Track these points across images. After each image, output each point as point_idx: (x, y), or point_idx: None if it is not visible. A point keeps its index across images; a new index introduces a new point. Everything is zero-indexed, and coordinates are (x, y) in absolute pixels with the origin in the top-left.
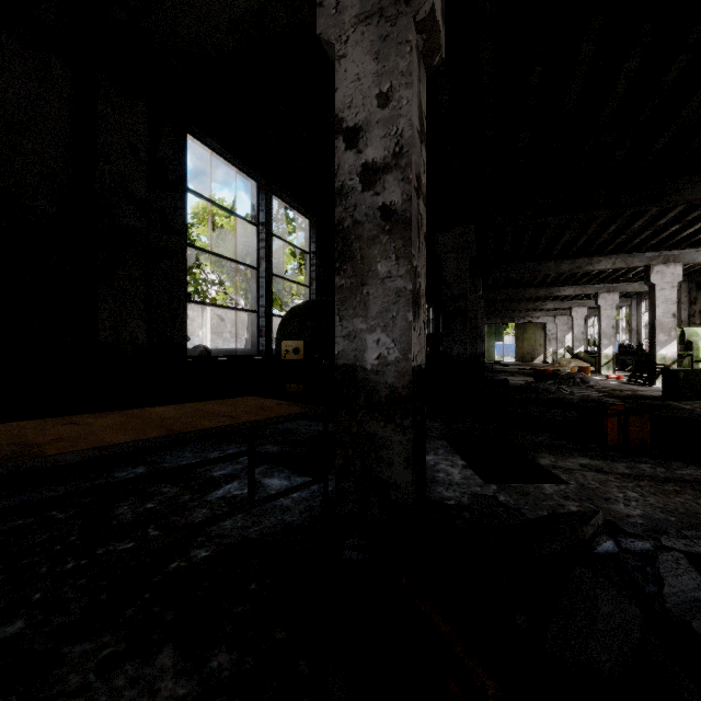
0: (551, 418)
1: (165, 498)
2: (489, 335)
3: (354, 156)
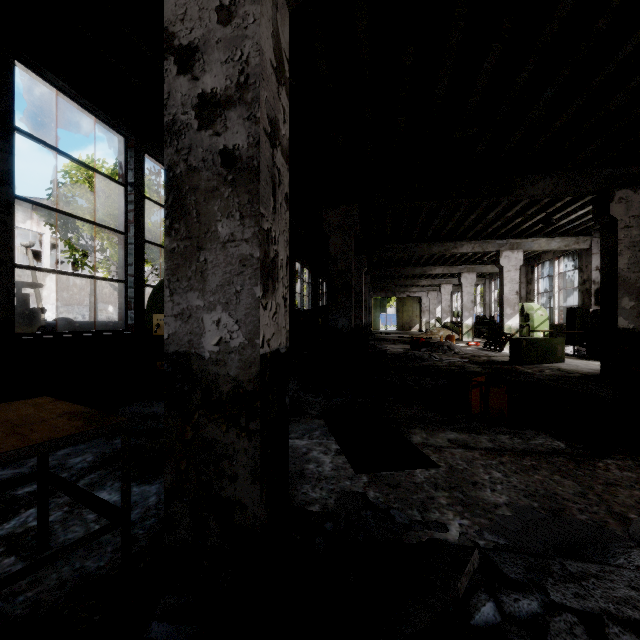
0: (424, 387)
1: None
2: (375, 307)
3: (188, 83)
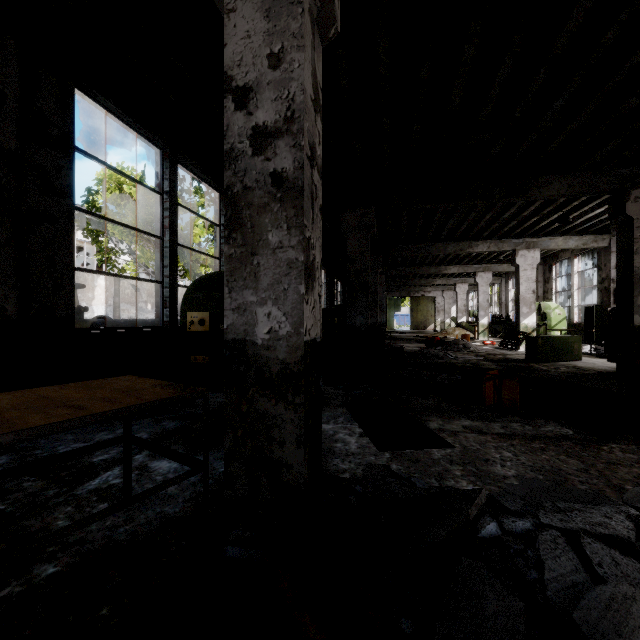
0: (439, 382)
1: (23, 496)
2: (389, 307)
3: (244, 117)
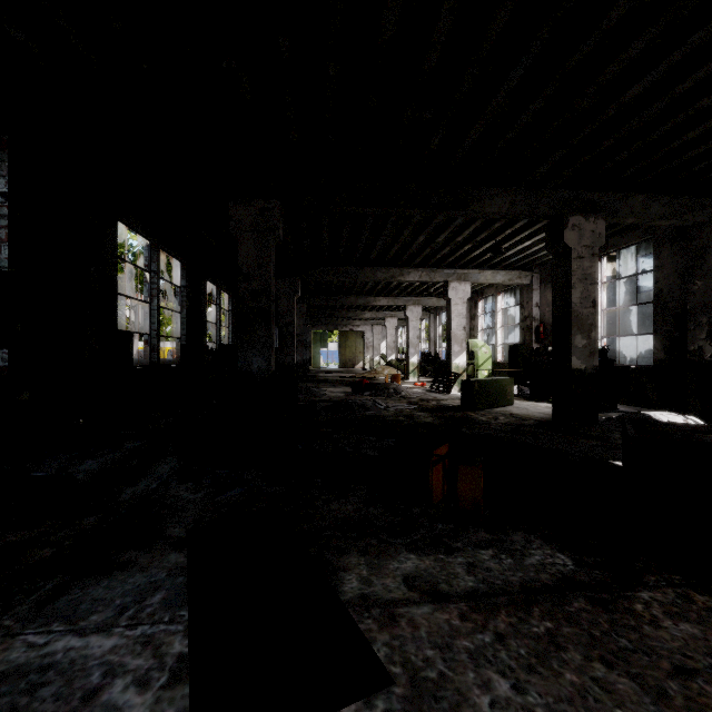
0: (366, 455)
1: None
2: (315, 342)
3: None
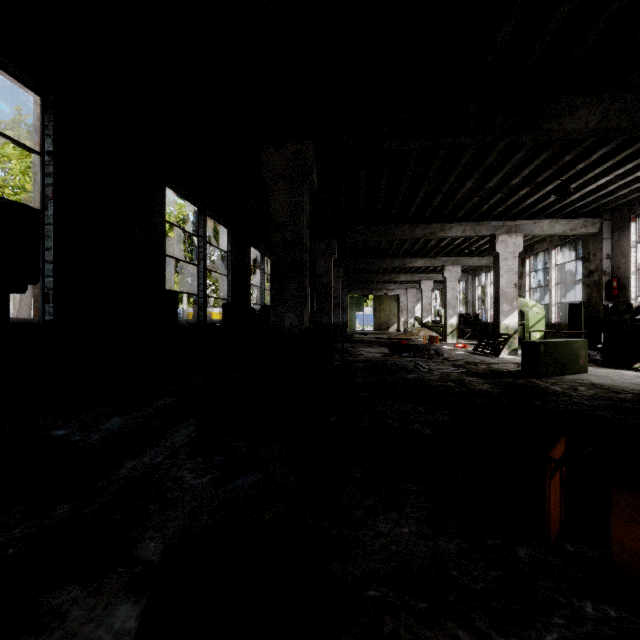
0: (417, 433)
1: None
2: (351, 306)
3: None
